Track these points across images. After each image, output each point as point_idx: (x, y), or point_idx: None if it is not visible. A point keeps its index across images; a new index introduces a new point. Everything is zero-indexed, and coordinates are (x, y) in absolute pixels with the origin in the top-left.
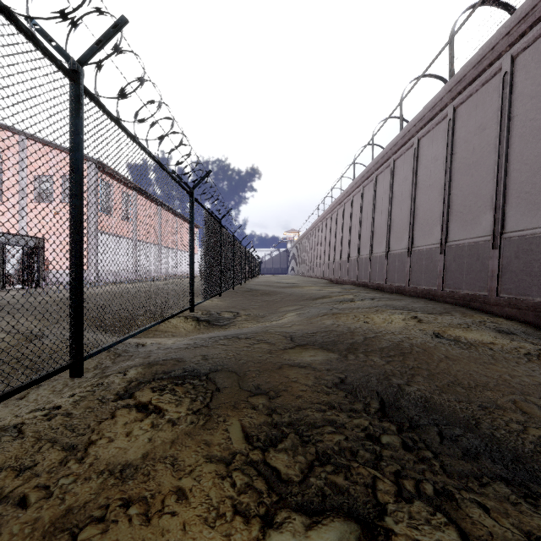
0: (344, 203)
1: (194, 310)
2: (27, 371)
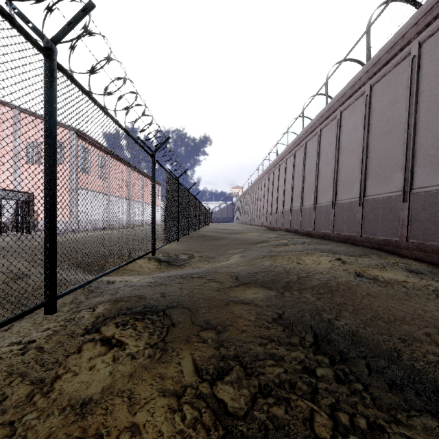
0: (279, 164)
1: (156, 253)
2: (13, 306)
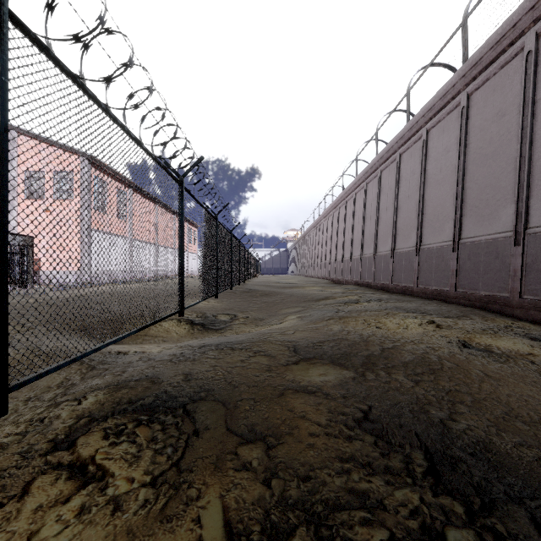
0: (346, 200)
1: (189, 312)
2: None
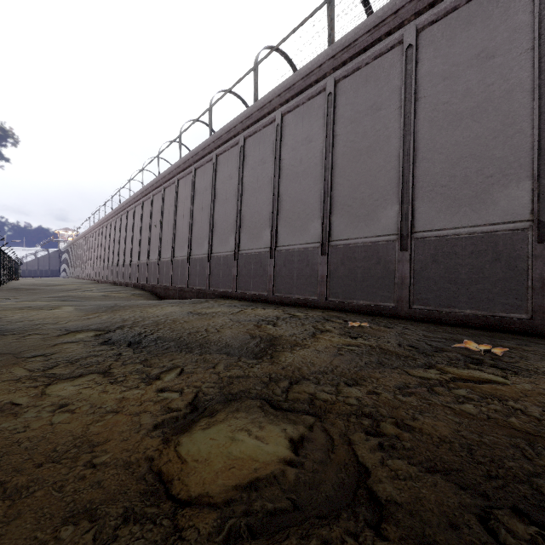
0: (107, 224)
1: None
2: None
